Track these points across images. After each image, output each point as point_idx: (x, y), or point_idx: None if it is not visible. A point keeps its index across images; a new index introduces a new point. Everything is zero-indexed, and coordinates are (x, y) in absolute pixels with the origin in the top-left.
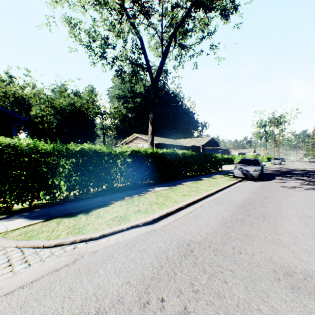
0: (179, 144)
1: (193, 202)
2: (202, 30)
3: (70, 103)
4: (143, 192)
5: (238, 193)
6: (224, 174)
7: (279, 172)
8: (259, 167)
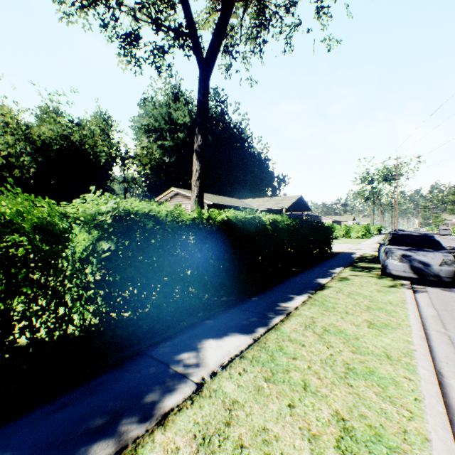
0: (248, 206)
1: None
2: None
3: (59, 134)
4: (150, 392)
5: None
6: (349, 265)
7: None
8: (446, 253)
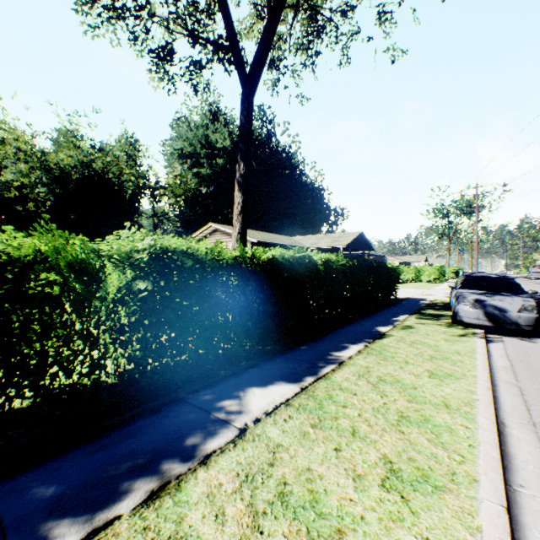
0: (299, 245)
1: None
2: None
3: (80, 162)
4: (192, 436)
5: None
6: (416, 312)
7: None
8: (527, 297)
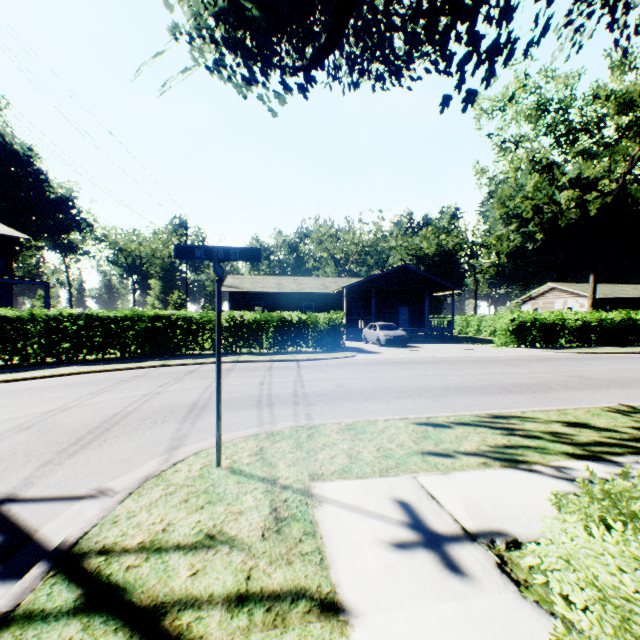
0: None
1: (638, 352)
2: None
3: (436, 246)
4: (591, 347)
5: None
6: None
7: None
8: None
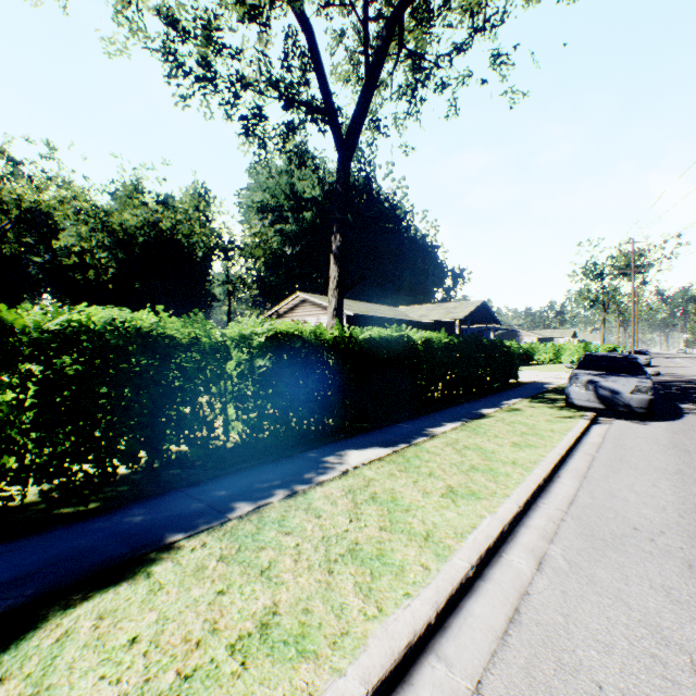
0: (404, 317)
1: (498, 536)
2: (471, 16)
3: (146, 221)
4: (308, 473)
5: (631, 478)
6: (532, 396)
7: (671, 387)
8: (644, 378)
